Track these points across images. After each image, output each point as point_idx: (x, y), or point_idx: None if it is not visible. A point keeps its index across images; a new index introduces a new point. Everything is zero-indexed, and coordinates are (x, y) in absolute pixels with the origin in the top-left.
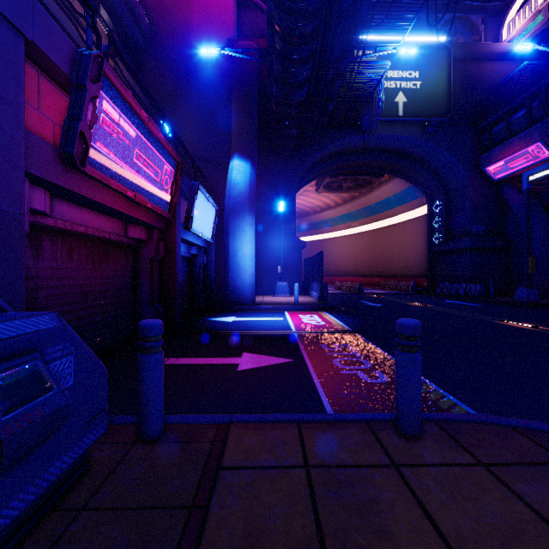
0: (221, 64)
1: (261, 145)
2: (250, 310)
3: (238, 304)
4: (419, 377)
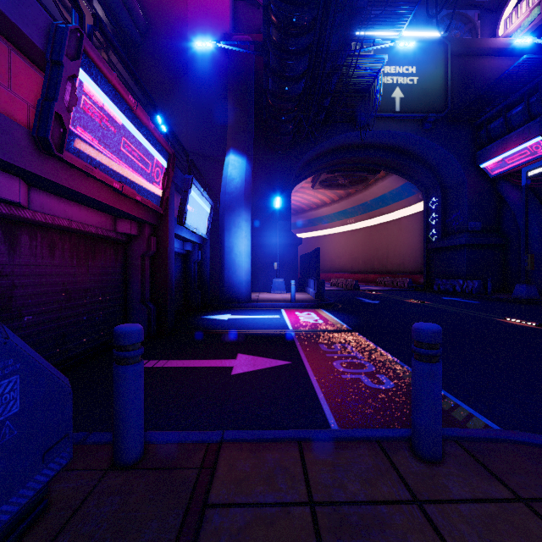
0: (217, 59)
1: (257, 141)
2: (245, 307)
3: (233, 302)
4: (440, 391)
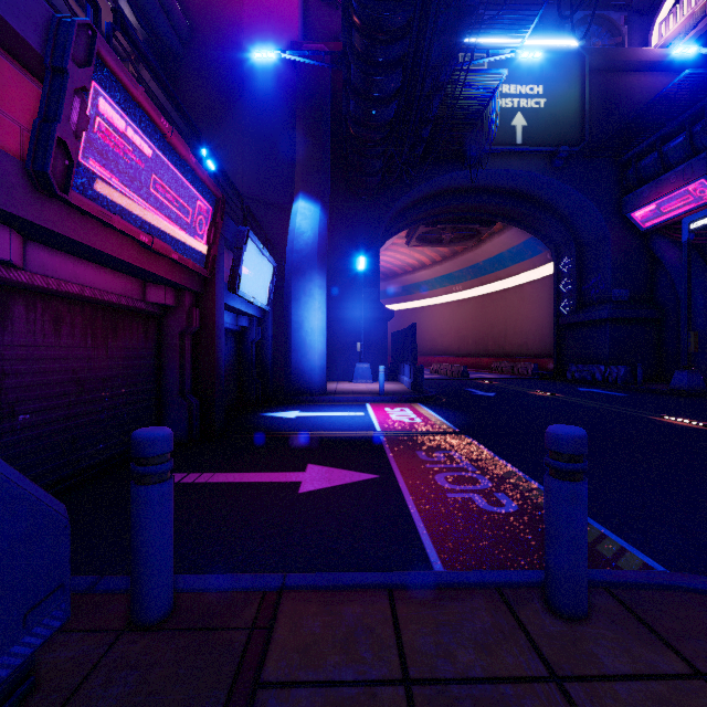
0: (282, 76)
1: (334, 183)
2: (319, 401)
3: (303, 394)
4: (585, 520)
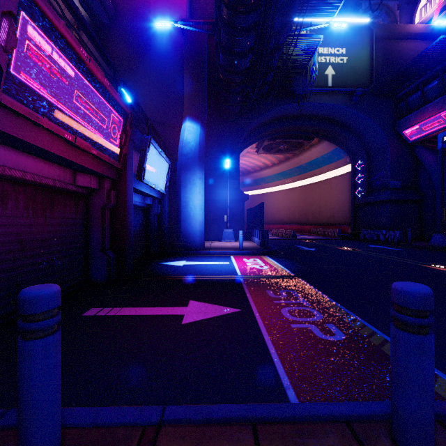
0: (175, 41)
1: (210, 111)
2: (199, 254)
3: (189, 249)
4: (432, 369)
